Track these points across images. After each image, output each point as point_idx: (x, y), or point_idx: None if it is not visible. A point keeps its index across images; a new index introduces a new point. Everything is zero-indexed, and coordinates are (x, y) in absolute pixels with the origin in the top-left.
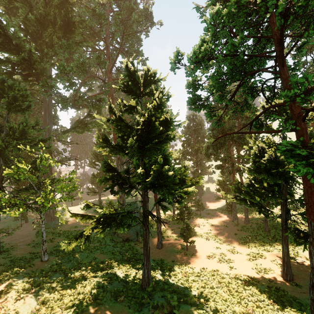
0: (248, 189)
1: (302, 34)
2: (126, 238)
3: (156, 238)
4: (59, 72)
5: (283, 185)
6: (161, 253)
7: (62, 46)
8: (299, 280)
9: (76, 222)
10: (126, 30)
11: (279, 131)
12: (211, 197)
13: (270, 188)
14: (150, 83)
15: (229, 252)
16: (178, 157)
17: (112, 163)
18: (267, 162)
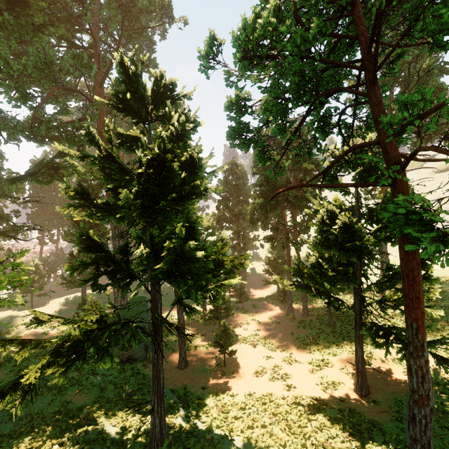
0: (312, 271)
1: (405, 33)
2: (127, 357)
3: (178, 351)
4: (3, 76)
5: (357, 263)
6: (184, 377)
7: (5, 25)
8: (376, 393)
9: (36, 336)
10: (129, 22)
11: (369, 185)
12: (257, 281)
13: (342, 269)
14: (166, 100)
15: (285, 362)
16: (212, 225)
17: (96, 236)
18: (338, 232)
